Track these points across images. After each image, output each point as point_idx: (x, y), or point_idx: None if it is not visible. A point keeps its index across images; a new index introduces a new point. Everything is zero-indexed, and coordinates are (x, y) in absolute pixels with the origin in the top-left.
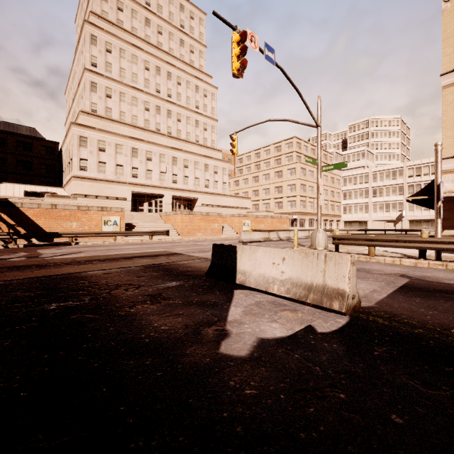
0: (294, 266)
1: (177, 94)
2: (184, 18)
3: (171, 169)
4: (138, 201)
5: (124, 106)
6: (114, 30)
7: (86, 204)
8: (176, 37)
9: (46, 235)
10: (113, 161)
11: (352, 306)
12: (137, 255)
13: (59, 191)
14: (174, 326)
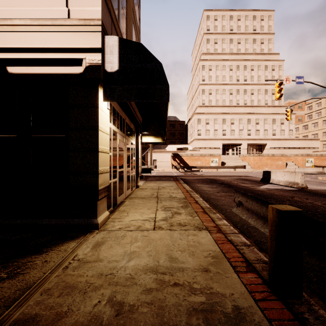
0: (287, 177)
1: (251, 77)
2: (256, 24)
3: (246, 127)
4: (226, 149)
5: (218, 96)
6: (213, 56)
7: (203, 153)
8: (250, 40)
9: (191, 167)
10: (213, 128)
11: (302, 187)
12: (231, 175)
13: (188, 146)
14: (248, 185)
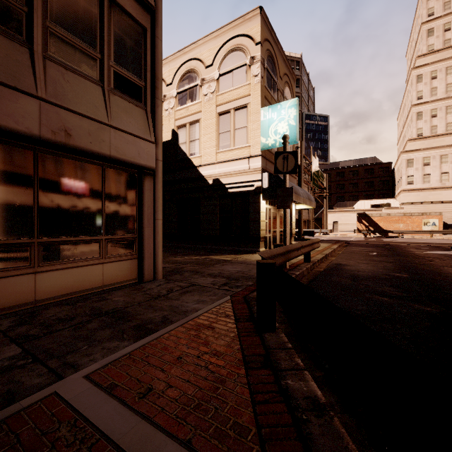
0: None
1: None
2: None
3: None
4: None
5: (450, 117)
6: (439, 55)
7: (409, 212)
8: None
9: (384, 232)
10: (438, 171)
11: None
12: (434, 243)
13: (392, 201)
14: (414, 250)
